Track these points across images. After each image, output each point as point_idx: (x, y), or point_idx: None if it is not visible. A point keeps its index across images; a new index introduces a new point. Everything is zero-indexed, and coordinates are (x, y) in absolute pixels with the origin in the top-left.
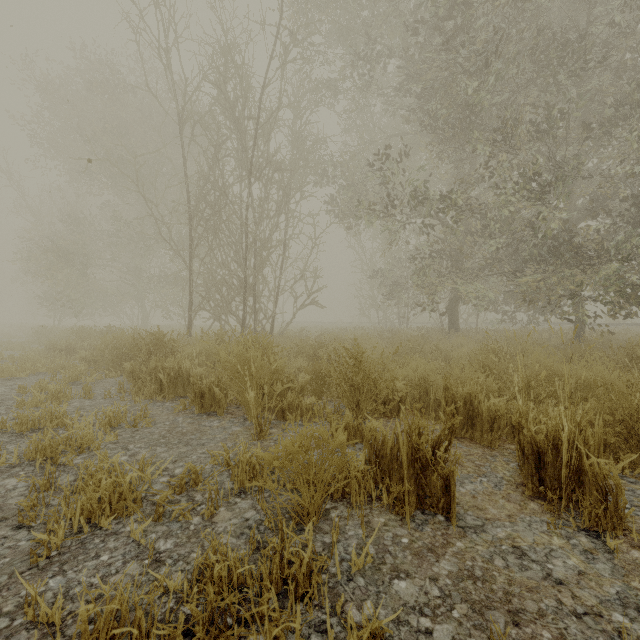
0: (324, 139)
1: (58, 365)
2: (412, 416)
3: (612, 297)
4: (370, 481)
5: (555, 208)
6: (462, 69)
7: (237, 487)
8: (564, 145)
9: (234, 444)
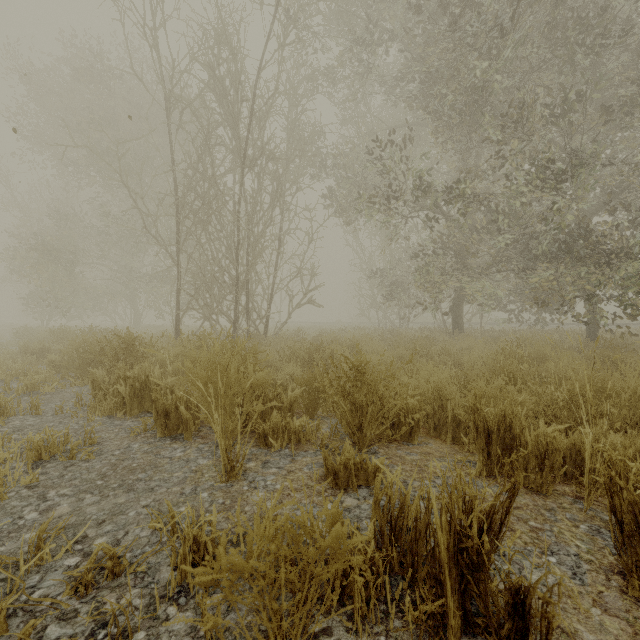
0: (322, 130)
1: (21, 371)
2: (426, 437)
3: (636, 295)
4: (384, 576)
5: (571, 199)
6: (471, 47)
7: (174, 584)
8: (575, 135)
9: (194, 489)
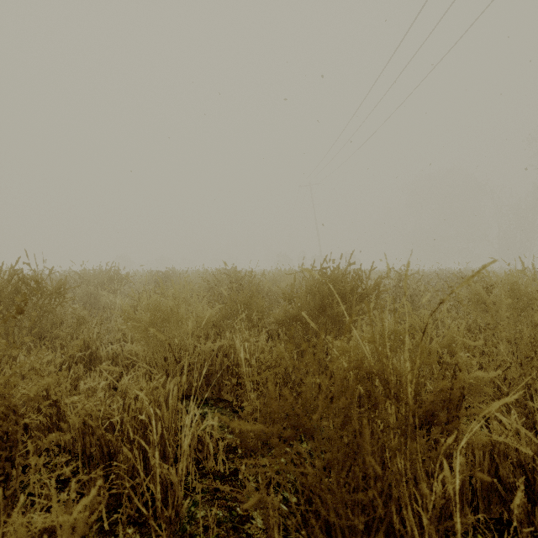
0: None
1: None
2: None
3: None
4: None
5: None
6: None
7: None
8: None
9: None
